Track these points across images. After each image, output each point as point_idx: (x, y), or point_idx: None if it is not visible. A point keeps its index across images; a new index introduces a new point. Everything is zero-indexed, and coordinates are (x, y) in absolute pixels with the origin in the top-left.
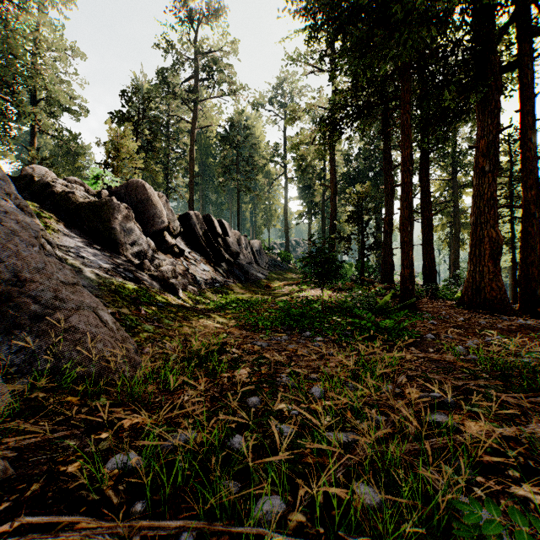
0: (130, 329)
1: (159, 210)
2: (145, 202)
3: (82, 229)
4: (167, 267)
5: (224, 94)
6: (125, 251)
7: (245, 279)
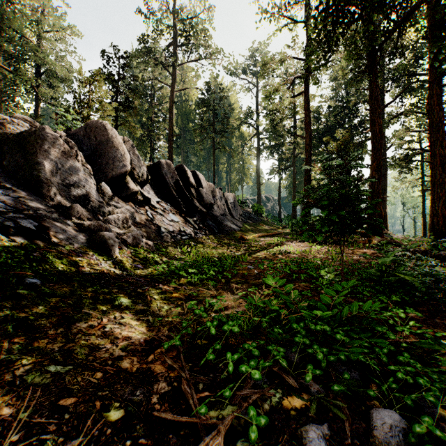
0: None
1: (120, 153)
2: (105, 143)
3: (1, 165)
4: (117, 216)
5: (200, 58)
6: (54, 193)
7: (218, 231)
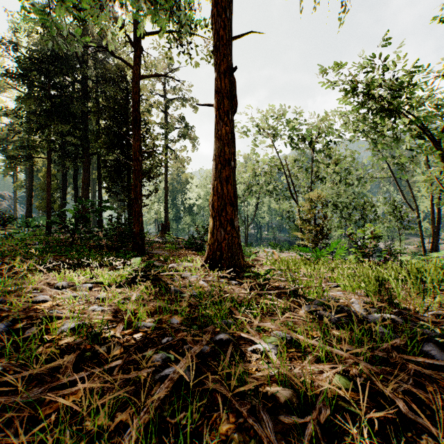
0: None
1: None
2: None
3: None
4: None
5: None
6: None
7: None
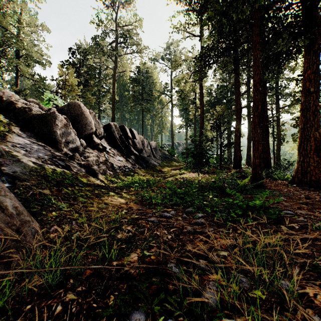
0: (45, 208)
1: (89, 121)
2: (80, 115)
3: (33, 132)
4: (92, 158)
5: (133, 52)
6: (62, 147)
7: (146, 166)
